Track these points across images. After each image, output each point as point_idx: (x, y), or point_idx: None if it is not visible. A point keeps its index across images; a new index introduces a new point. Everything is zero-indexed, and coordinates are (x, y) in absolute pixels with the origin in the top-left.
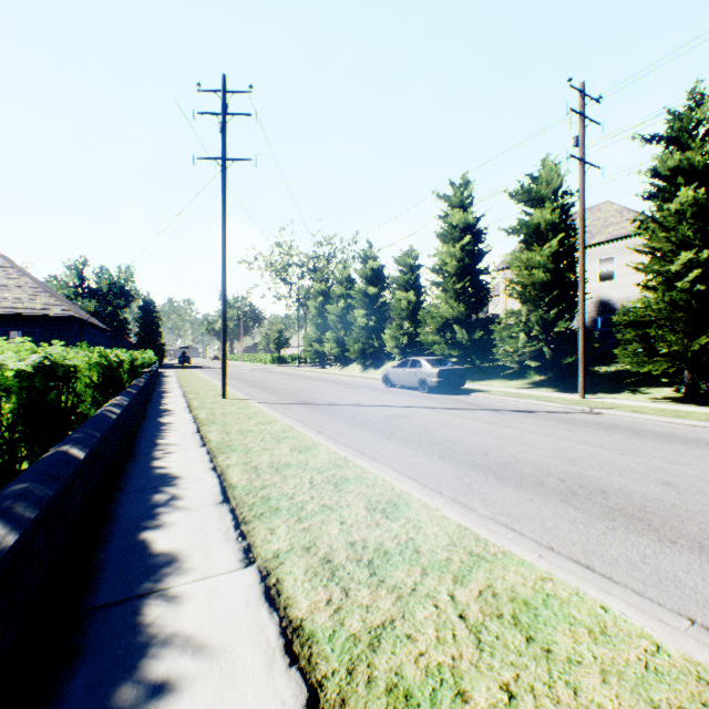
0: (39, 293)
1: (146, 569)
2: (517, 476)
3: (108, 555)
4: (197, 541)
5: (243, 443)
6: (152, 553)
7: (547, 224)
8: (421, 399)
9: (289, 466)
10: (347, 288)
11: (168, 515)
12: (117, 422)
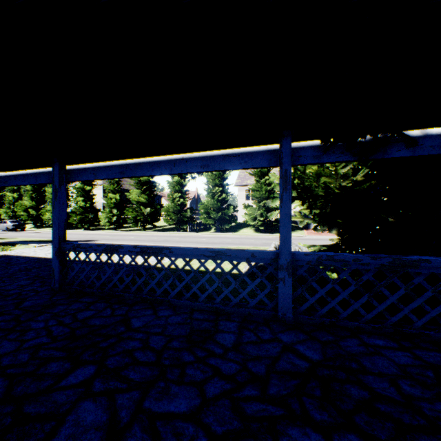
0: None
1: None
2: None
3: None
4: None
5: None
6: None
7: None
8: (3, 232)
9: None
10: None
11: None
12: None
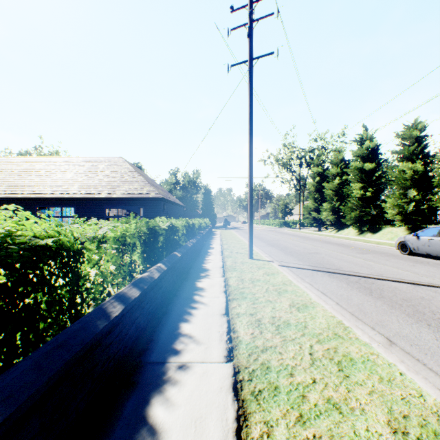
0: (145, 184)
1: None
2: None
3: None
4: None
5: (284, 364)
6: None
7: None
8: None
9: None
10: (341, 168)
11: None
12: (131, 310)
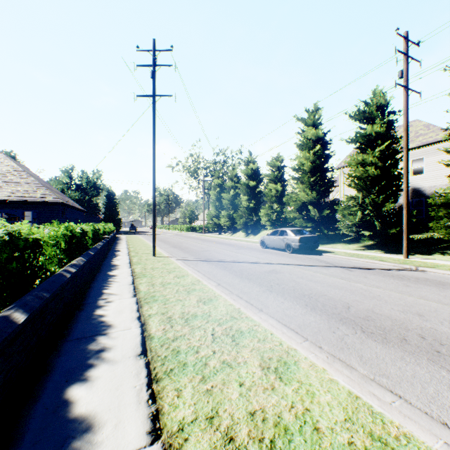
0: (39, 187)
1: (59, 442)
2: (381, 331)
3: (30, 418)
4: (112, 402)
5: (163, 294)
6: (69, 417)
7: (377, 135)
8: (288, 258)
9: (196, 317)
10: (235, 182)
11: (94, 368)
12: (72, 279)
